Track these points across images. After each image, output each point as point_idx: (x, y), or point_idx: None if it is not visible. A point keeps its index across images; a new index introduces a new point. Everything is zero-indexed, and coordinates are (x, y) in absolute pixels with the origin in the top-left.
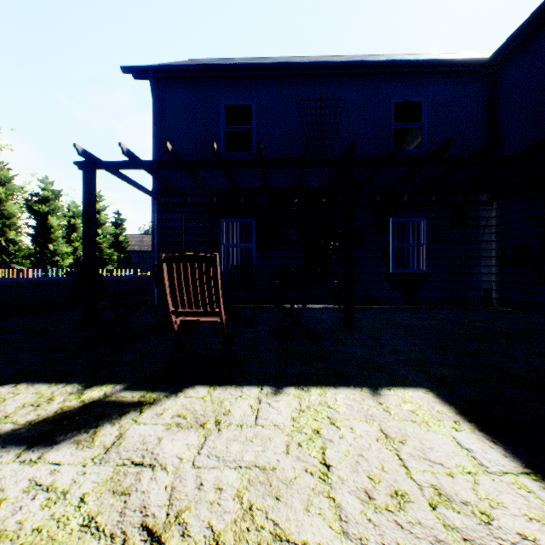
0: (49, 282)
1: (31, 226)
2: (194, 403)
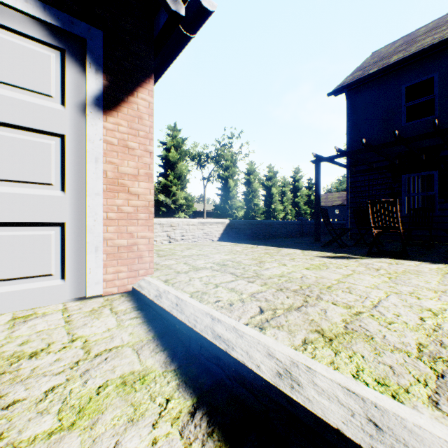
0: (290, 223)
1: (263, 195)
2: (384, 260)
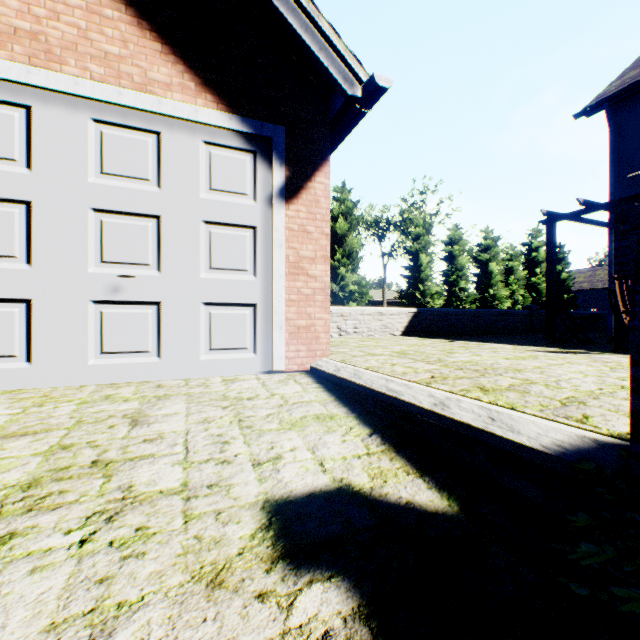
0: (511, 313)
1: (474, 274)
2: None
